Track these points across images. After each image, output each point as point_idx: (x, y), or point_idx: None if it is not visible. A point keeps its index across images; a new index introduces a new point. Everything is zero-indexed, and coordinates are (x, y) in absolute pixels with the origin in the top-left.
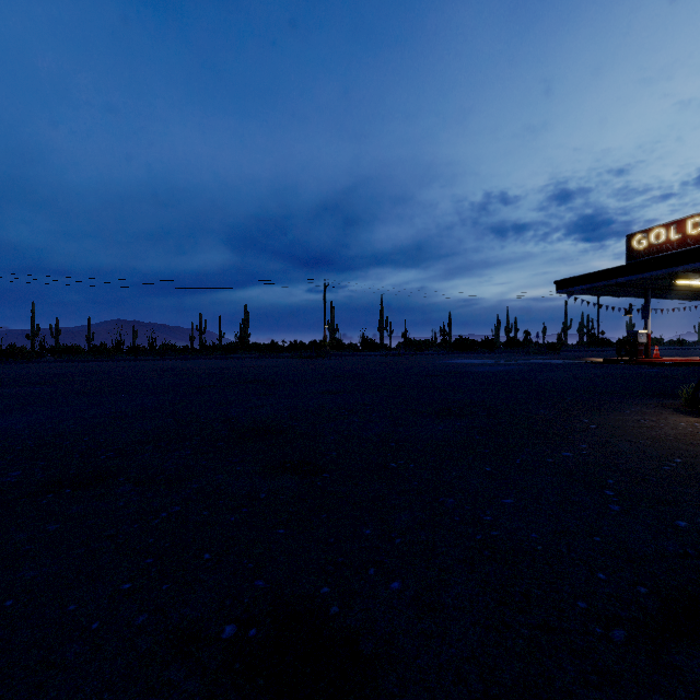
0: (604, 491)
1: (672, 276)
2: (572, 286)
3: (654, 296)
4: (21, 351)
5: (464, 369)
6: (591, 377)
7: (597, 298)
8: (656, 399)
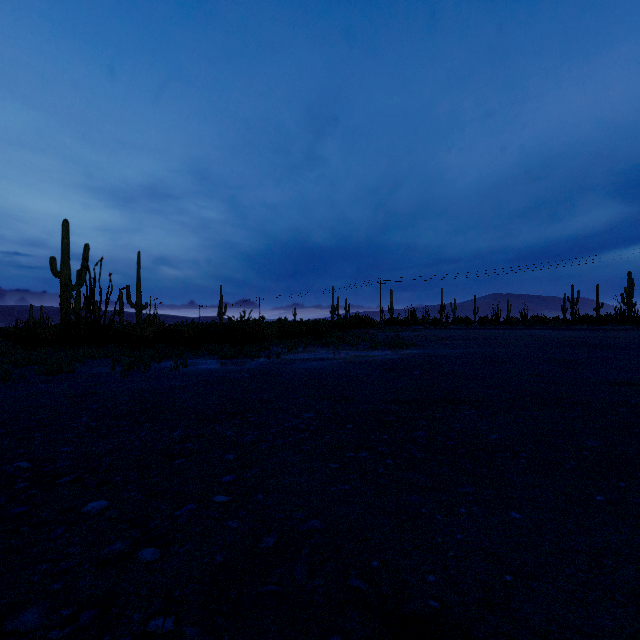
0: None
1: None
2: None
3: None
4: (440, 322)
5: None
6: None
7: None
8: None
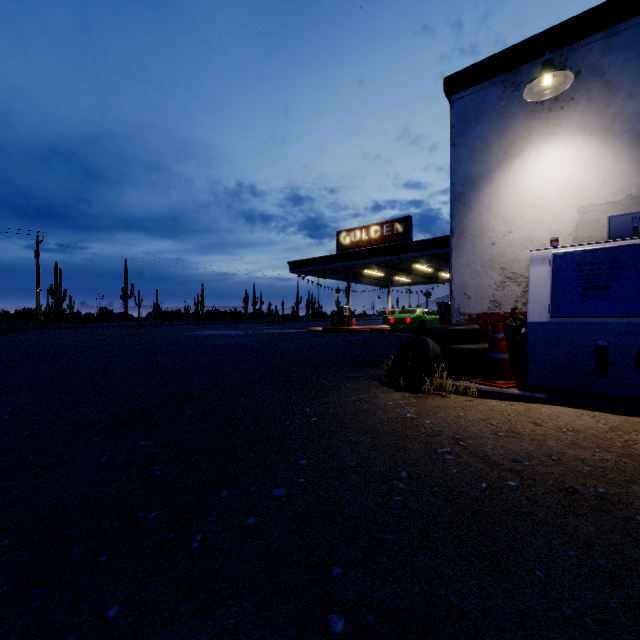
0: (329, 622)
1: (363, 266)
2: (301, 267)
3: (353, 281)
4: None
5: (204, 341)
6: (314, 346)
7: (318, 280)
8: (363, 369)
